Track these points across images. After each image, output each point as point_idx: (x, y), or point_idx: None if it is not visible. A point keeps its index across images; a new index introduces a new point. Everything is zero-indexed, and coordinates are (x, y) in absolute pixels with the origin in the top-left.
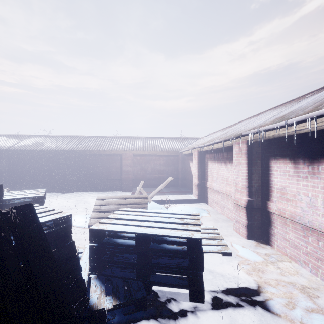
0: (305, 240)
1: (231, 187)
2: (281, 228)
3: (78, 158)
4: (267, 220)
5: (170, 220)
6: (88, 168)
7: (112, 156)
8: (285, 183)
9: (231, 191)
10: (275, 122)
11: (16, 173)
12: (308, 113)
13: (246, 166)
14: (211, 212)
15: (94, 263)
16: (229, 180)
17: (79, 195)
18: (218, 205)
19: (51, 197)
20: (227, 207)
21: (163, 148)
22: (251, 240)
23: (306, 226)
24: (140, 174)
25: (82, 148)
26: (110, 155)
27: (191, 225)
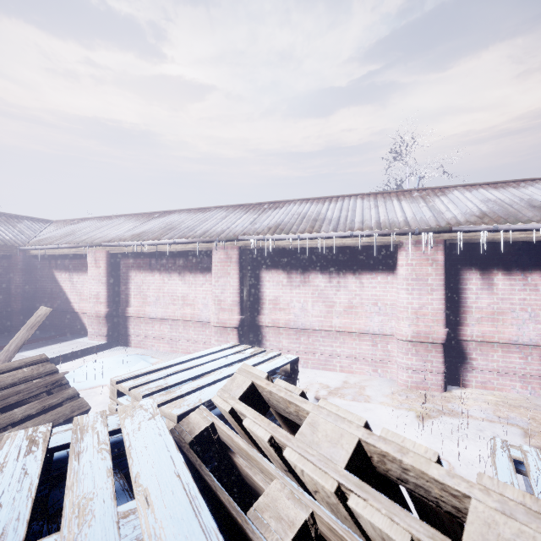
0: (298, 342)
1: (194, 308)
2: (274, 339)
3: None
4: (257, 336)
5: (237, 358)
6: None
7: None
8: (279, 293)
9: (196, 314)
10: (279, 233)
11: None
12: (310, 231)
13: (239, 277)
14: (154, 355)
15: None
16: (189, 298)
17: None
18: (163, 340)
19: None
20: (186, 338)
21: None
22: None
23: (298, 329)
24: None
25: None
26: None
27: (259, 354)
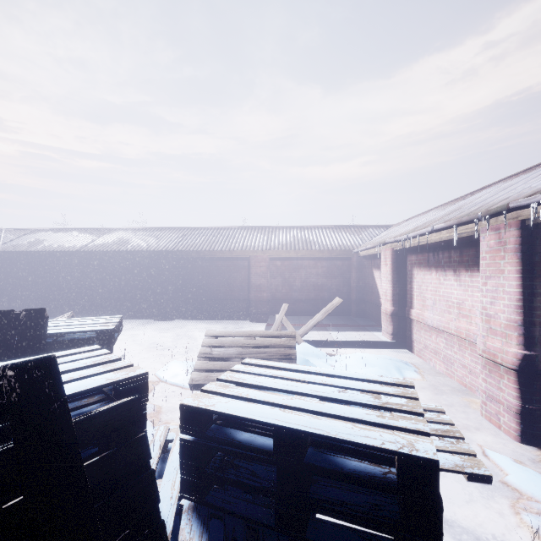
0: None
1: (470, 322)
2: None
3: (180, 263)
4: None
5: (350, 397)
6: (195, 280)
7: (233, 260)
8: None
9: (471, 331)
10: None
11: (91, 288)
12: None
13: (519, 278)
14: (422, 371)
15: (189, 476)
16: (464, 307)
17: (182, 324)
18: (439, 356)
19: (139, 327)
20: (461, 362)
21: (322, 245)
22: (533, 445)
23: None
24: (281, 291)
25: (187, 247)
26: (230, 259)
27: (399, 412)
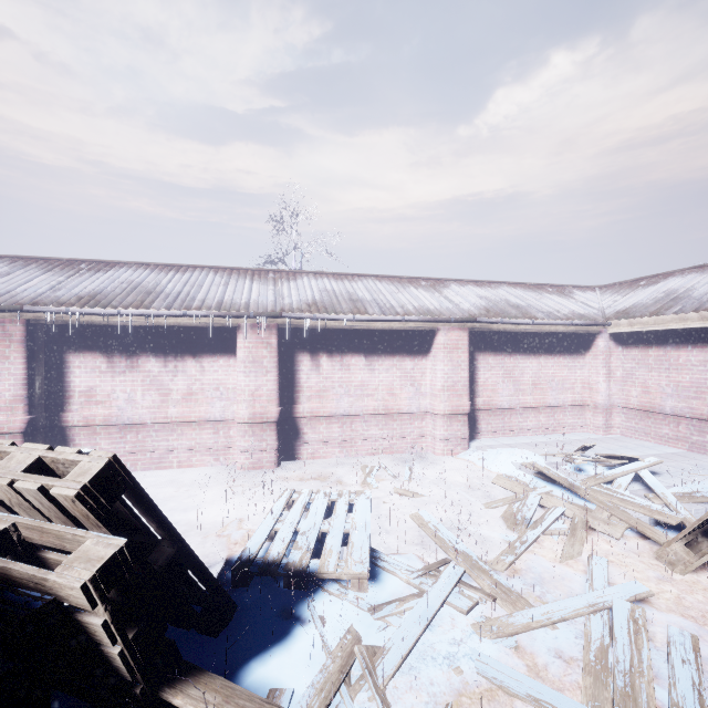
0: (123, 441)
1: None
2: (88, 442)
3: None
4: (60, 441)
5: None
6: None
7: None
8: (95, 382)
9: None
10: (92, 305)
11: None
12: (137, 306)
13: (26, 362)
14: None
15: None
16: None
17: None
18: None
19: None
20: None
21: None
22: None
23: (124, 425)
24: None
25: None
26: None
27: None
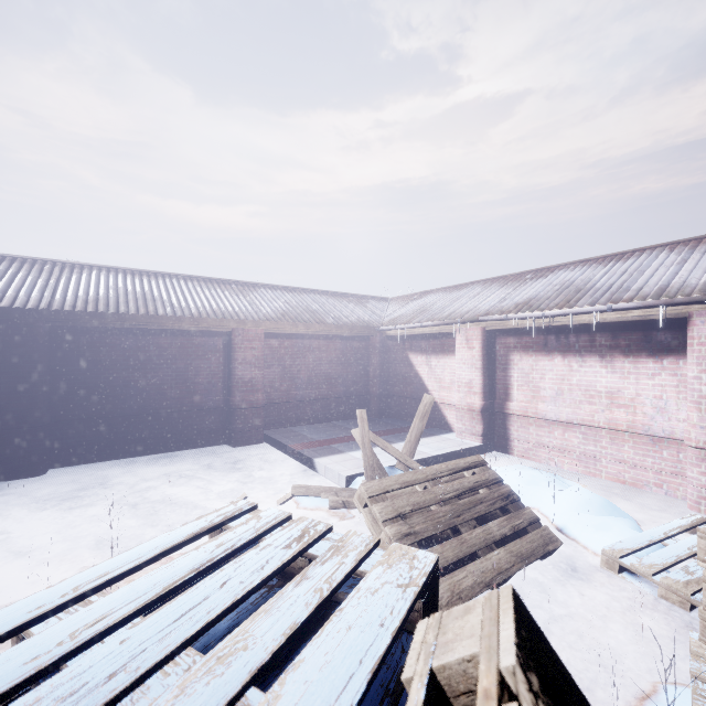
0: None
1: (633, 412)
2: None
3: (65, 339)
4: None
5: None
6: (106, 376)
7: (195, 335)
8: None
9: (640, 422)
10: None
11: None
12: None
13: None
14: (561, 475)
15: None
16: (623, 396)
17: (87, 477)
18: (570, 454)
19: None
20: (616, 458)
21: (337, 318)
22: None
23: None
24: (280, 389)
25: (85, 305)
26: (188, 333)
27: None
